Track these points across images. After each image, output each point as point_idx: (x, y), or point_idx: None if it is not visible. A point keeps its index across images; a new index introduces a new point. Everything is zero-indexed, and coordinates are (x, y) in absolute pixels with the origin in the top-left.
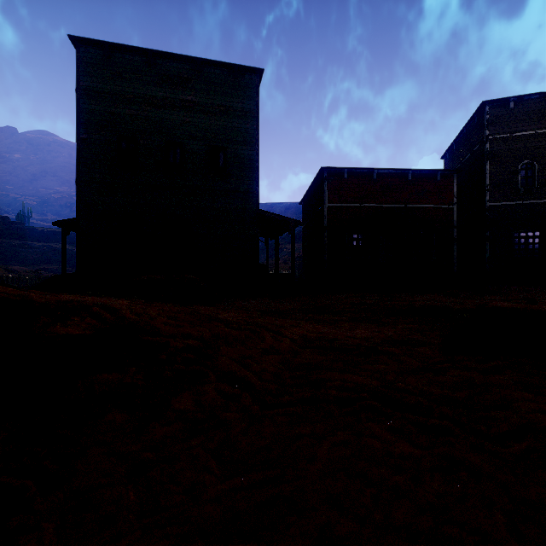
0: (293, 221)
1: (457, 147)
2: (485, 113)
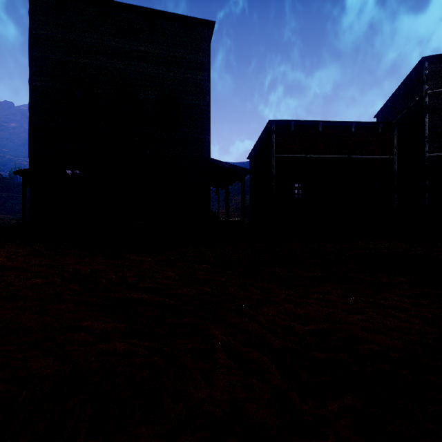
0: (243, 169)
1: (392, 105)
2: (423, 68)
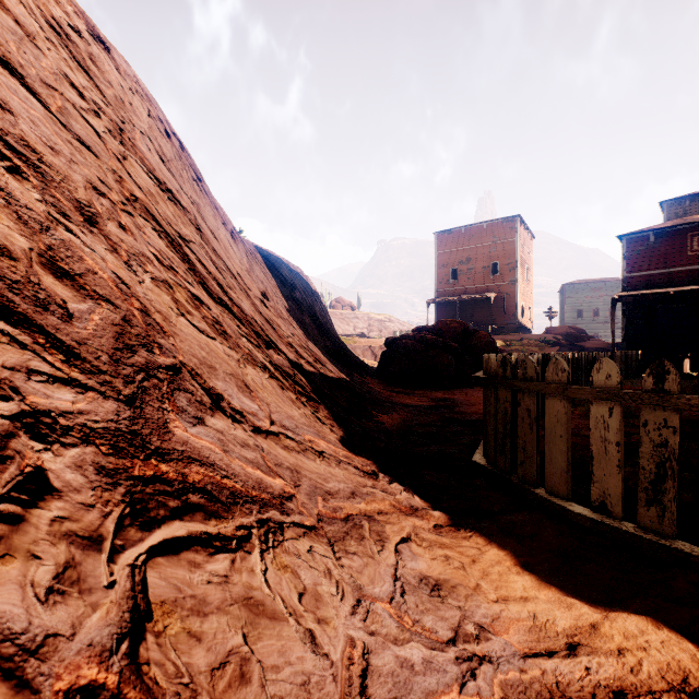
0: None
1: None
2: None
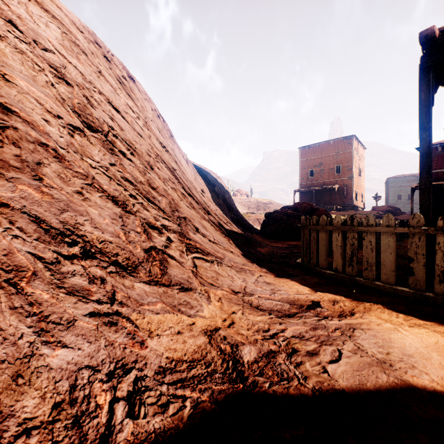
0: None
1: None
2: None
